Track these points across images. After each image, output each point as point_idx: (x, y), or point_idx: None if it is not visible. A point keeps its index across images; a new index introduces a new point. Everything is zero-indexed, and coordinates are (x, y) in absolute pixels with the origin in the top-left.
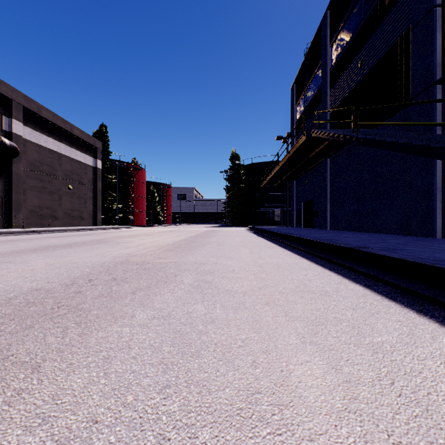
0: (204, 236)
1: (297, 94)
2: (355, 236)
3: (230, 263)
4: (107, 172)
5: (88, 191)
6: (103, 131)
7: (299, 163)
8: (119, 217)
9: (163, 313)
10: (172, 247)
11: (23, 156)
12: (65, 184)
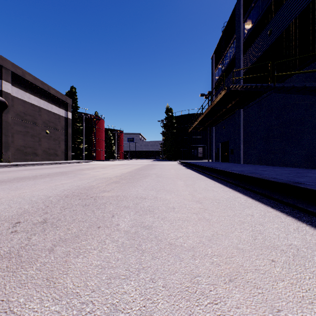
0: (146, 168)
1: (216, 61)
2: (271, 170)
3: (169, 198)
4: (76, 121)
5: (61, 135)
6: (73, 92)
7: (218, 113)
8: (85, 154)
9: (69, 313)
10: (119, 179)
11: (11, 109)
12: (44, 130)
